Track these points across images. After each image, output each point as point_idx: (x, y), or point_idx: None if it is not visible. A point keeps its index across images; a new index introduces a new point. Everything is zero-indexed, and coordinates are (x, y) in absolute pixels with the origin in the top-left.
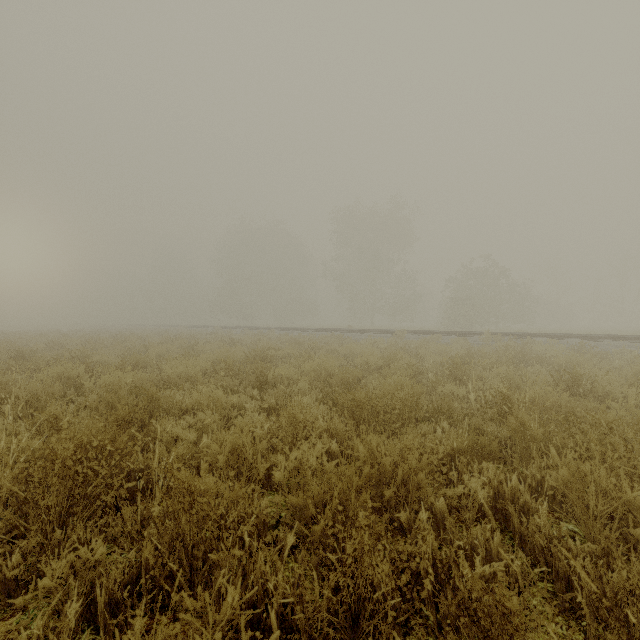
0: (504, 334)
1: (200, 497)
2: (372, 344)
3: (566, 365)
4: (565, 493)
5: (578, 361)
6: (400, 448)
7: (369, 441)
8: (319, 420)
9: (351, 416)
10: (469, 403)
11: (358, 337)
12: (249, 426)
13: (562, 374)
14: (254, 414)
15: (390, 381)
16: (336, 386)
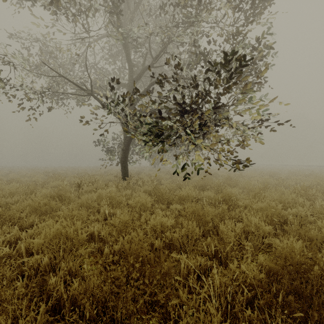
0: None
1: None
2: None
3: None
4: None
5: None
6: None
7: None
8: None
9: None
10: None
11: None
12: None
13: None
14: None
15: None
16: None
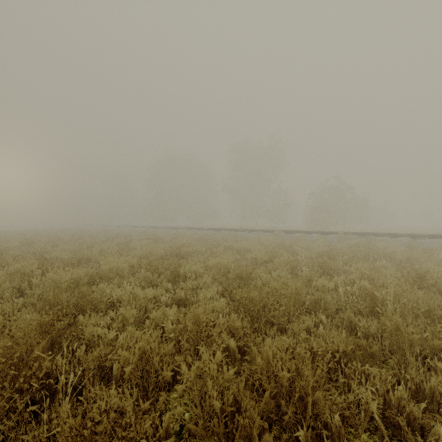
0: (352, 233)
1: (101, 422)
2: (258, 241)
3: (405, 260)
4: (441, 394)
5: (414, 257)
6: (288, 343)
7: (265, 351)
8: (219, 318)
9: (246, 311)
10: (338, 294)
11: (247, 235)
12: (161, 320)
13: (410, 271)
14: (166, 309)
15: (274, 275)
16: (233, 280)
